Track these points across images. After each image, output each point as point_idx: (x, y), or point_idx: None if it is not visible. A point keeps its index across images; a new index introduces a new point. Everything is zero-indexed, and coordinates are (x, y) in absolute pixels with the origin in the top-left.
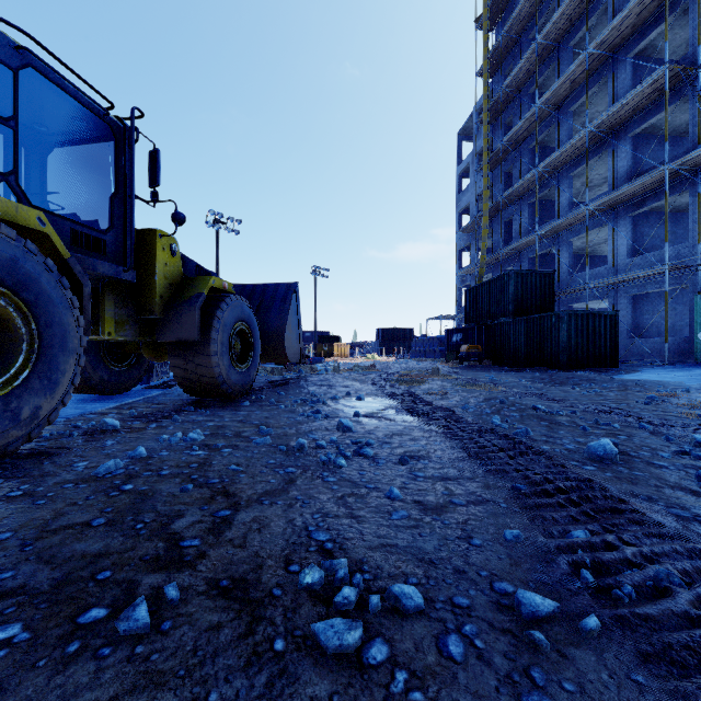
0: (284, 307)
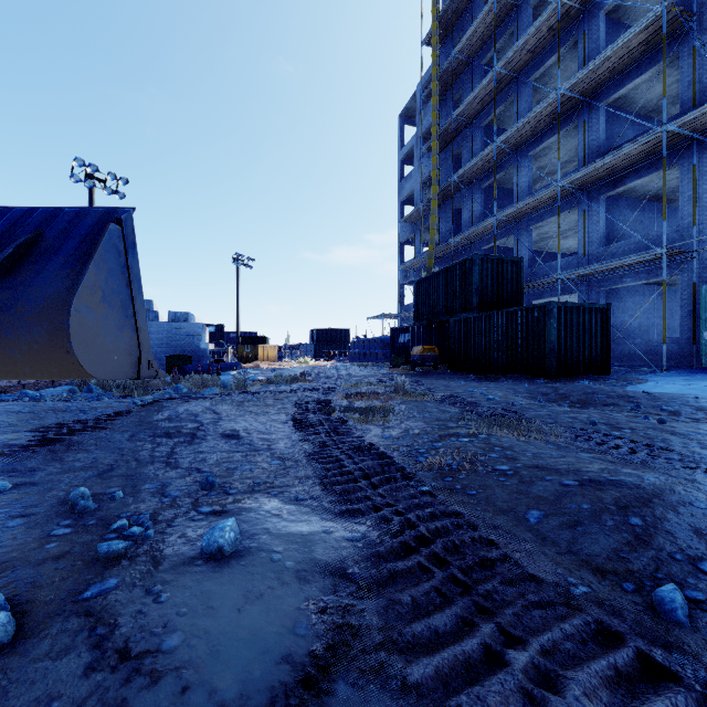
0: (85, 252)
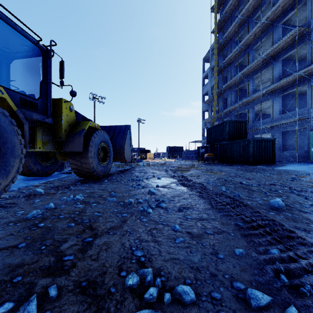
0: (124, 136)
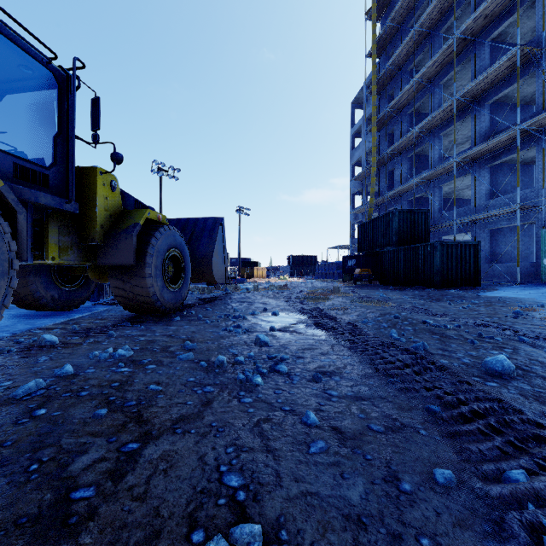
0: (212, 237)
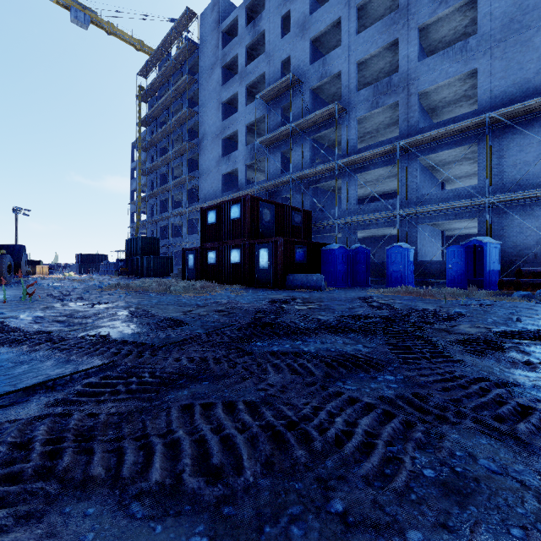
0: (19, 254)
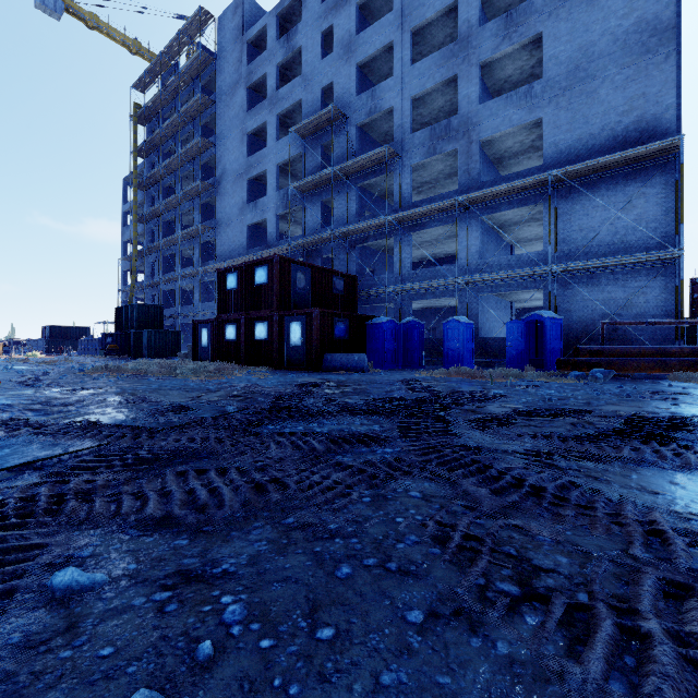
0: None
